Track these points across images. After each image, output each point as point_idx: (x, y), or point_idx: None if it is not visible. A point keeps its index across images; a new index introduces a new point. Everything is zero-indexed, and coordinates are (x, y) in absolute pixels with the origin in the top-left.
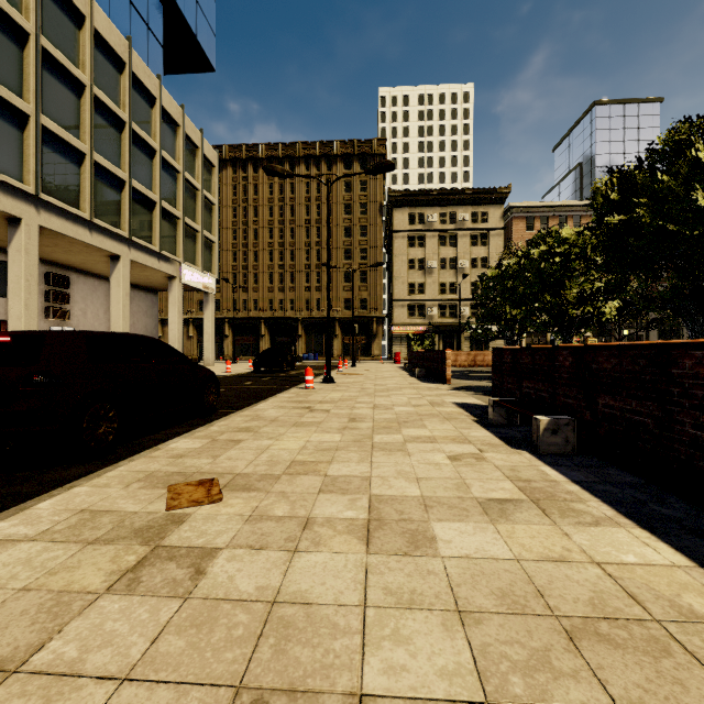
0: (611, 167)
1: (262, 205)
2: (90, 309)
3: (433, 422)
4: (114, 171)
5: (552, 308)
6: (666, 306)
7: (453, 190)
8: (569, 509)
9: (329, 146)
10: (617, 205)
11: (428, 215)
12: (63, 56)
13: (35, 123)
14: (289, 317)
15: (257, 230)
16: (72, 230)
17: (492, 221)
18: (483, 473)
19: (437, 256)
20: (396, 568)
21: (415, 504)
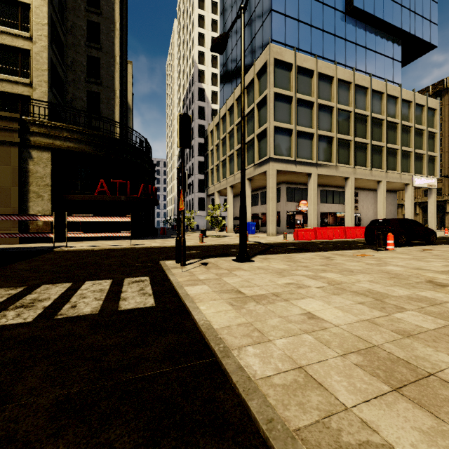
0: None
1: None
2: (365, 205)
3: None
4: (379, 144)
5: None
6: None
7: None
8: None
9: None
10: None
11: None
12: (361, 111)
13: (353, 142)
14: None
15: None
16: (363, 176)
17: None
18: None
19: None
20: None
21: None
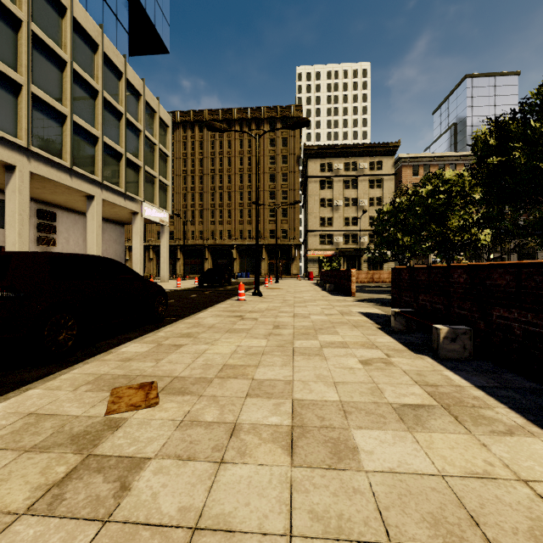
0: (490, 118)
1: (206, 157)
2: (72, 238)
3: (344, 329)
4: (90, 129)
5: (437, 235)
6: (535, 233)
7: (355, 145)
8: (480, 416)
9: (258, 111)
10: (495, 149)
11: (335, 164)
12: (49, 39)
13: (27, 91)
14: (227, 244)
15: (202, 177)
16: (56, 175)
17: (385, 169)
18: (393, 378)
19: (342, 196)
20: (321, 484)
21: (334, 409)
